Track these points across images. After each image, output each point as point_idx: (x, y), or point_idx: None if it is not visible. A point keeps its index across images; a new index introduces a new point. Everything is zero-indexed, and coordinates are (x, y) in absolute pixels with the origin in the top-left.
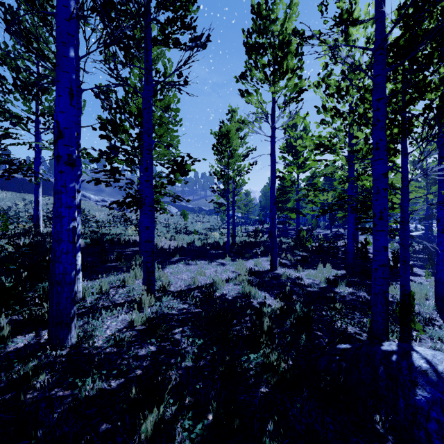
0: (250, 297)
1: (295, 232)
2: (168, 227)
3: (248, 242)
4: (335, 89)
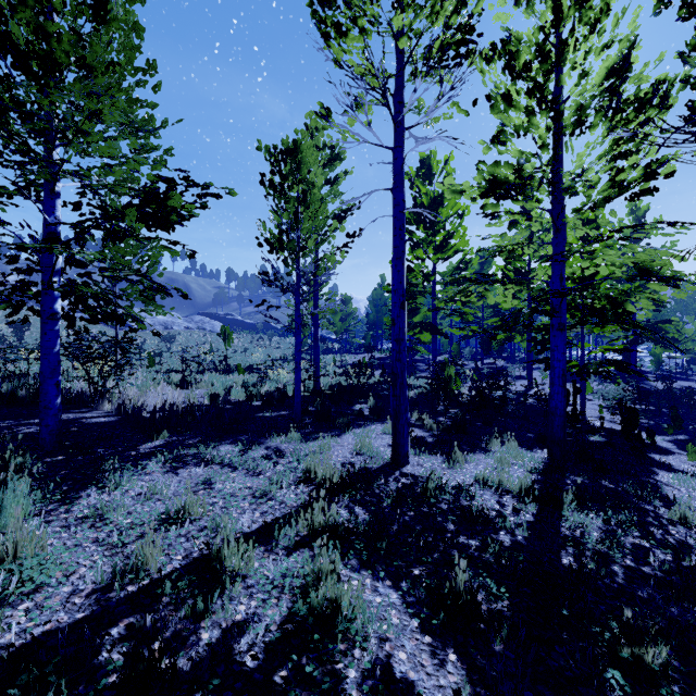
0: (330, 656)
1: (425, 366)
2: (185, 360)
3: (344, 387)
4: (533, 55)
